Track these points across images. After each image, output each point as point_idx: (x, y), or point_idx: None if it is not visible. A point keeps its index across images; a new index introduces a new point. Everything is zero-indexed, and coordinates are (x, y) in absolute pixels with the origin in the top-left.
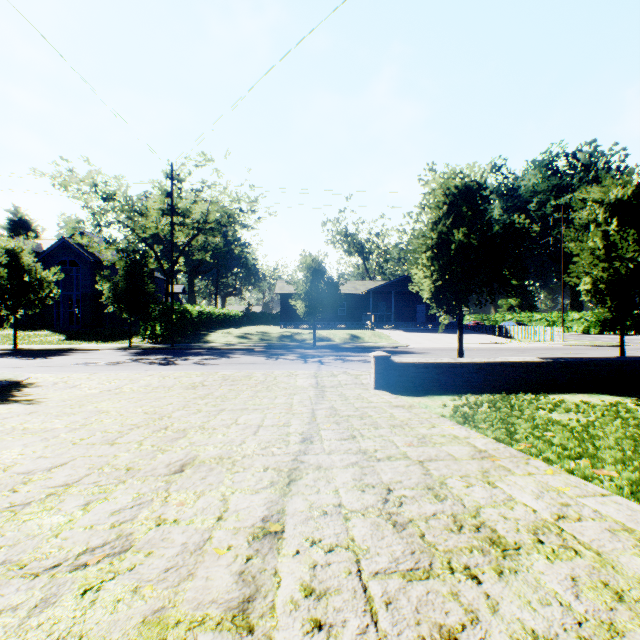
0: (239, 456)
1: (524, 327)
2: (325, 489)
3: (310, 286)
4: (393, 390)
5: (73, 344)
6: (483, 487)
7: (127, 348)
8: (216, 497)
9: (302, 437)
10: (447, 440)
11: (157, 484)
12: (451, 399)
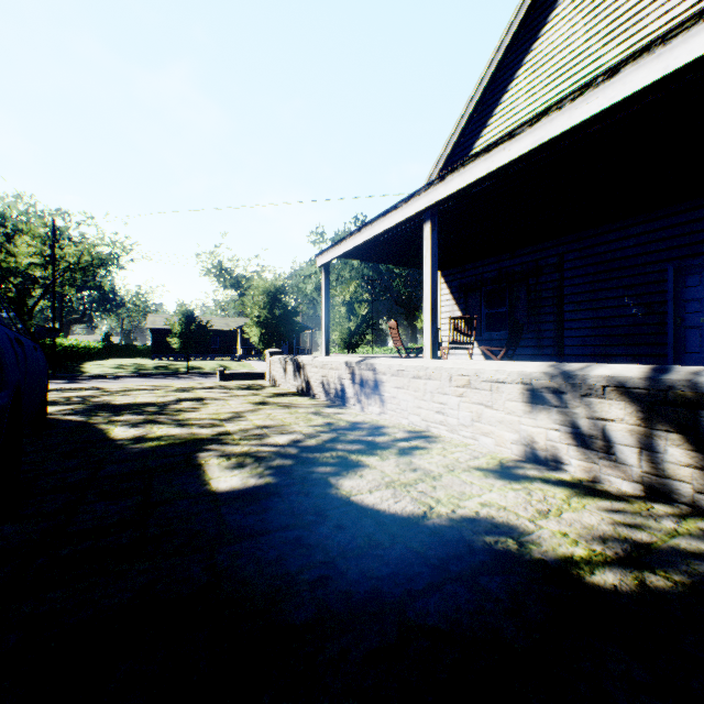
0: None
1: None
2: None
3: (185, 328)
4: None
5: None
6: None
7: None
8: None
9: None
10: None
11: None
12: None
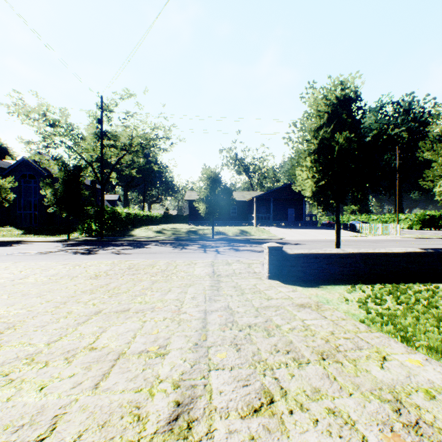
0: None
1: (369, 224)
2: None
3: (209, 192)
4: (285, 279)
5: (26, 237)
6: None
7: (65, 240)
8: None
9: (175, 401)
10: None
11: None
12: (348, 291)
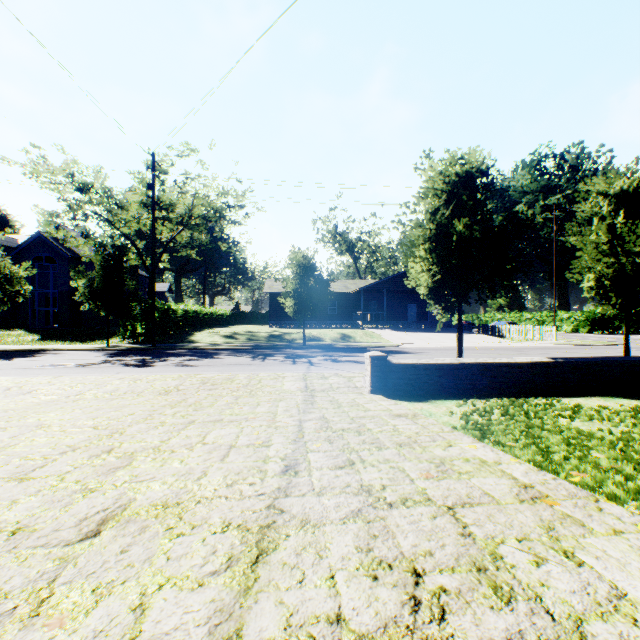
0: (192, 501)
1: (516, 326)
2: (313, 575)
3: (299, 283)
4: (390, 394)
5: (46, 344)
6: (563, 565)
7: (104, 348)
8: (128, 600)
9: (284, 464)
10: (474, 467)
11: (42, 567)
12: (457, 405)
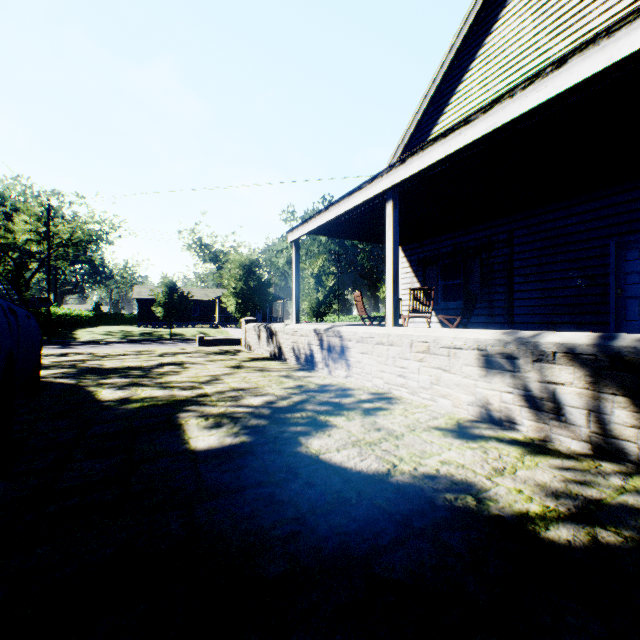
0: None
1: None
2: None
3: (168, 298)
4: None
5: None
6: None
7: None
8: None
9: None
10: None
11: None
12: None
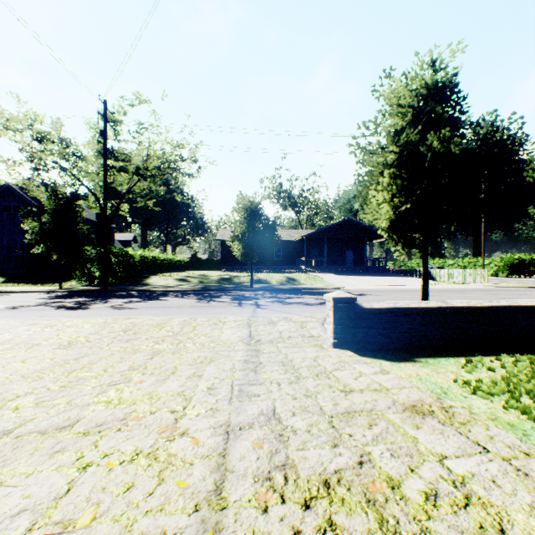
0: None
1: (447, 270)
2: None
3: (247, 227)
4: (360, 348)
5: (4, 286)
6: None
7: (55, 290)
8: None
9: None
10: None
11: None
12: (467, 369)
